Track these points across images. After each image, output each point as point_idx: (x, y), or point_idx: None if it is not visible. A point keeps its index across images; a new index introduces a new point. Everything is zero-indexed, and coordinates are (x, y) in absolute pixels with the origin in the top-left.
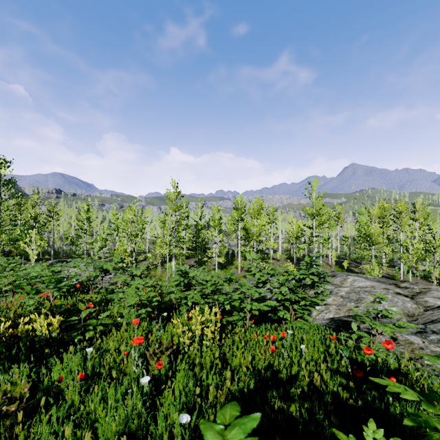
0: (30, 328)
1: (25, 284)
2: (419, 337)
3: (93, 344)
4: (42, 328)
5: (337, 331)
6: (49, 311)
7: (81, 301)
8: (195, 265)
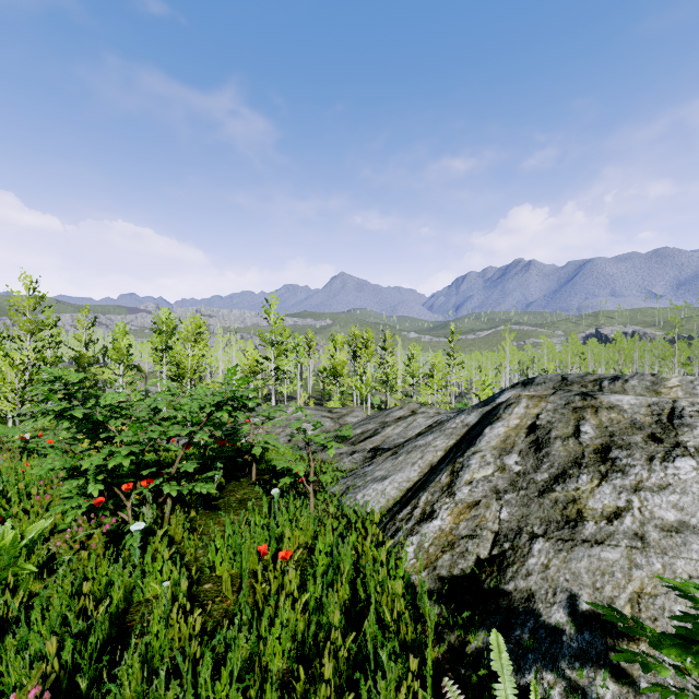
0: None
1: None
2: None
3: None
4: None
5: None
6: None
7: None
8: None
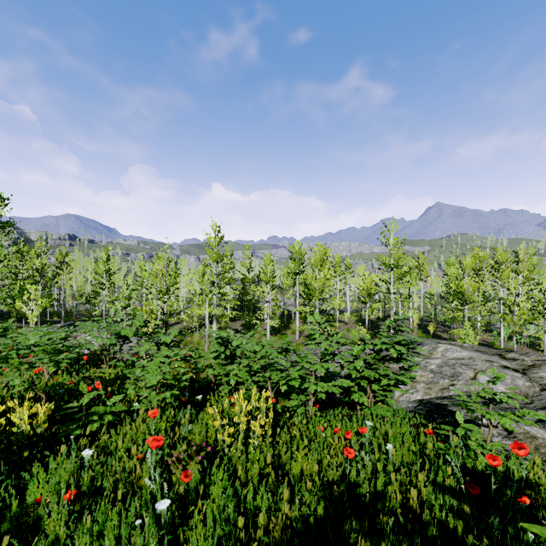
0: (4, 422)
1: (14, 356)
2: (542, 428)
3: (99, 441)
4: (23, 422)
5: (430, 418)
6: (43, 393)
7: (89, 378)
8: (242, 329)
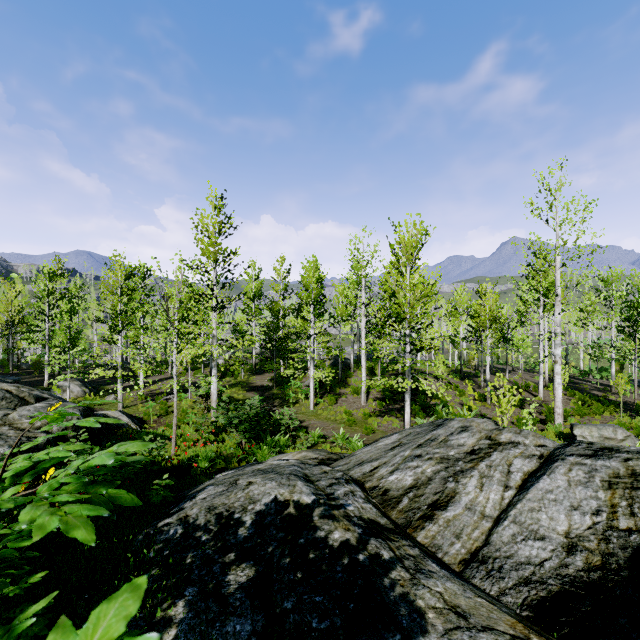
0: None
1: None
2: None
3: None
4: None
5: None
6: None
7: None
8: (270, 385)
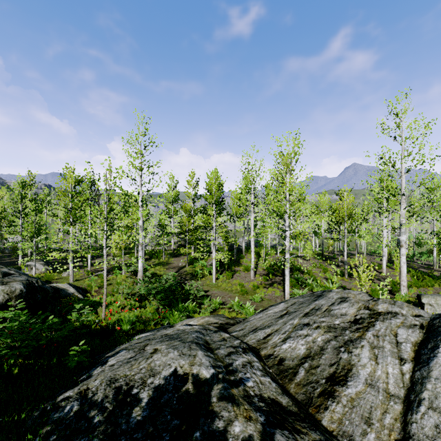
0: None
1: None
2: None
3: None
4: None
5: None
6: None
7: None
8: (184, 264)
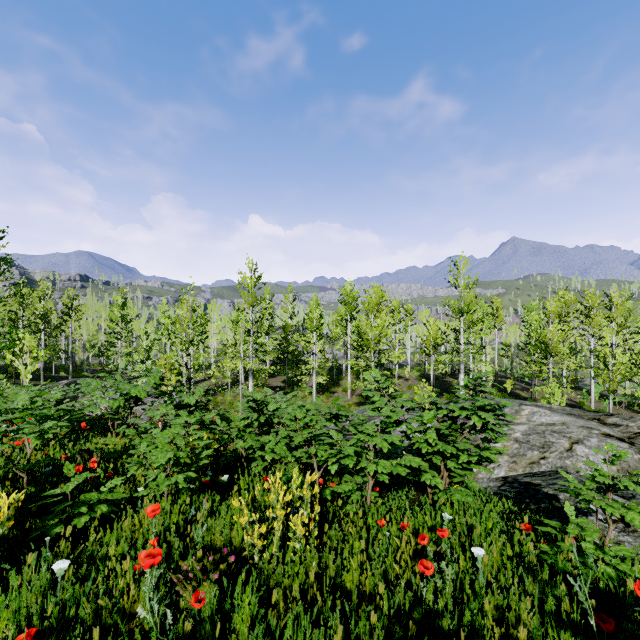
0: None
1: None
2: None
3: (88, 540)
4: None
5: (521, 504)
6: (24, 473)
7: (86, 452)
8: (283, 386)
